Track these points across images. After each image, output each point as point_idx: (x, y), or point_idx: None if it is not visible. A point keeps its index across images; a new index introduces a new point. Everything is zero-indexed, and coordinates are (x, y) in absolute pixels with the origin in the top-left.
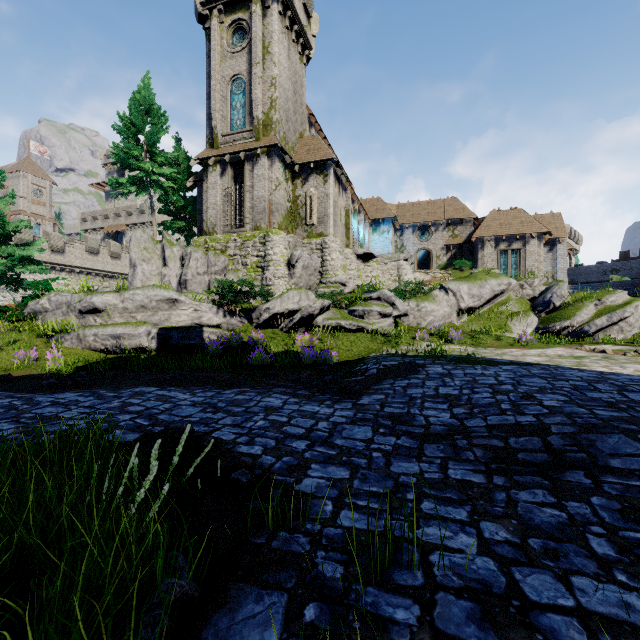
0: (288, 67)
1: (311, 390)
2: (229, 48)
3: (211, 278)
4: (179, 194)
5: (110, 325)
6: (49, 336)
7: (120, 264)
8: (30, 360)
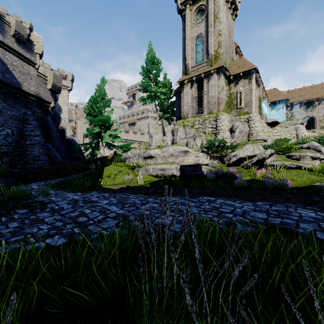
0: (226, 23)
1: (313, 207)
2: (195, 22)
3: (187, 140)
4: (166, 101)
5: (159, 164)
6: (133, 169)
7: (136, 136)
8: (130, 179)
